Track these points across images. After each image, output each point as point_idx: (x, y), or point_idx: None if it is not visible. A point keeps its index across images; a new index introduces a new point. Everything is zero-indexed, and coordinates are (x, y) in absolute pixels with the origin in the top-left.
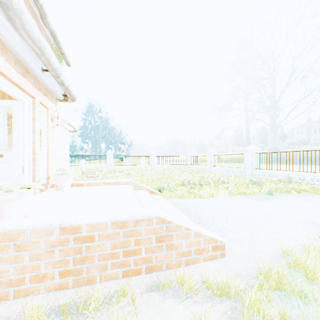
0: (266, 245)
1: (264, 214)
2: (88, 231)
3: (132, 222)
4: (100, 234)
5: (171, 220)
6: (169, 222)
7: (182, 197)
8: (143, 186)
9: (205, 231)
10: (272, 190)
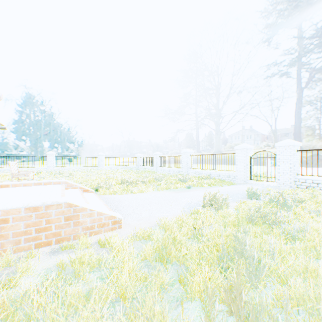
0: (155, 219)
1: (169, 200)
2: (3, 215)
3: (43, 207)
4: (14, 217)
5: (78, 204)
6: (76, 206)
7: (116, 193)
8: (77, 185)
9: (108, 211)
10: (192, 184)
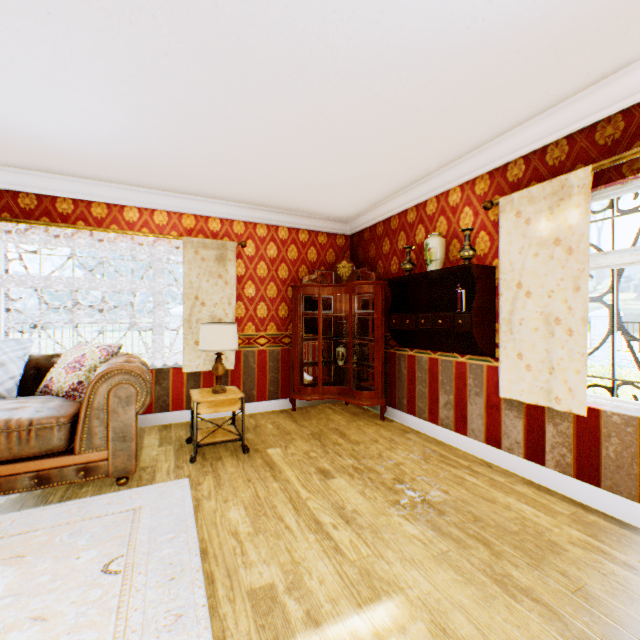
0: None
1: None
2: None
3: None
4: None
5: None
6: None
7: None
8: None
9: None
10: None
